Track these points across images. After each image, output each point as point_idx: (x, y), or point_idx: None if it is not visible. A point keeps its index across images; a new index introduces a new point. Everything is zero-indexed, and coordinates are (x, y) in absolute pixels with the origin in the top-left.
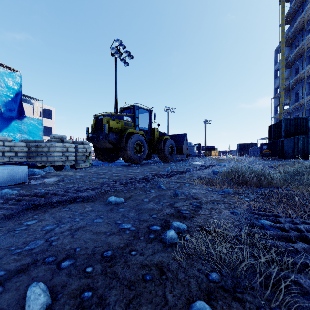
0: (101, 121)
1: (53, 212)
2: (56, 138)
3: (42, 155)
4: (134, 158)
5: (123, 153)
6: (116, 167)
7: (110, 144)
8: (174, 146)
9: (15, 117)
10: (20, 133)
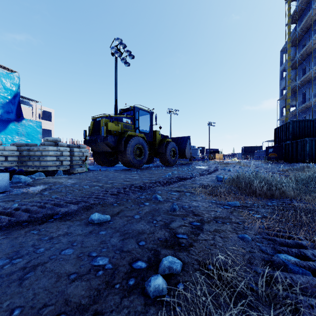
0: (99, 124)
1: (15, 237)
2: (49, 142)
3: (34, 160)
4: (134, 162)
5: (122, 157)
6: (114, 172)
7: (109, 148)
8: (177, 149)
9: (13, 120)
10: (18, 136)
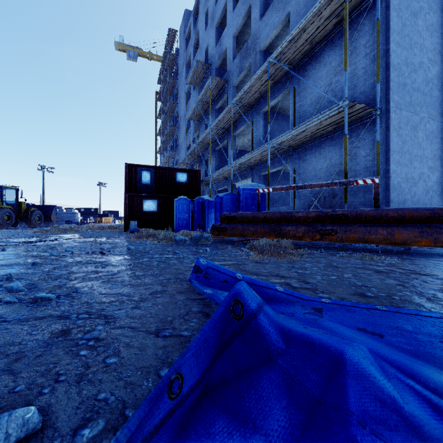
0: None
1: None
2: None
3: None
4: (3, 225)
5: None
6: None
7: None
8: (42, 215)
9: None
10: None
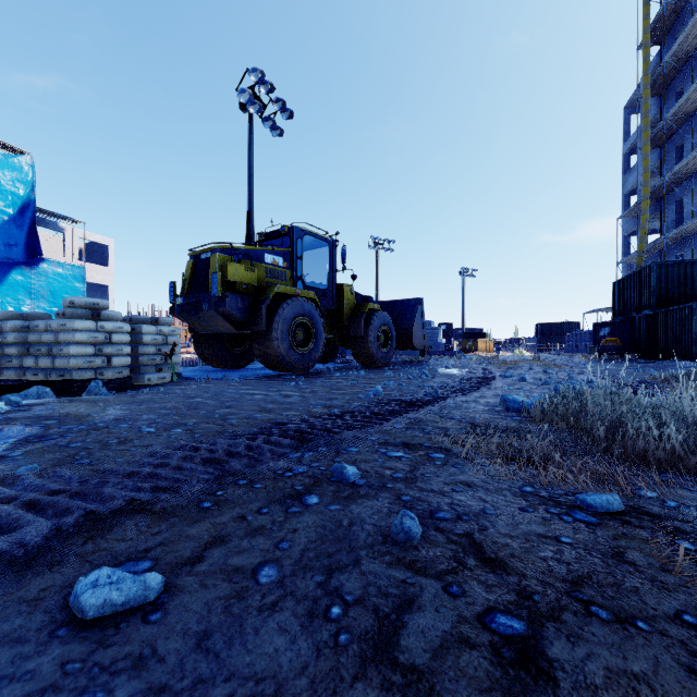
0: (206, 266)
1: None
2: (78, 308)
3: (40, 353)
4: (290, 360)
5: (263, 346)
6: (240, 383)
7: (229, 324)
8: (392, 328)
9: (20, 262)
10: (30, 298)
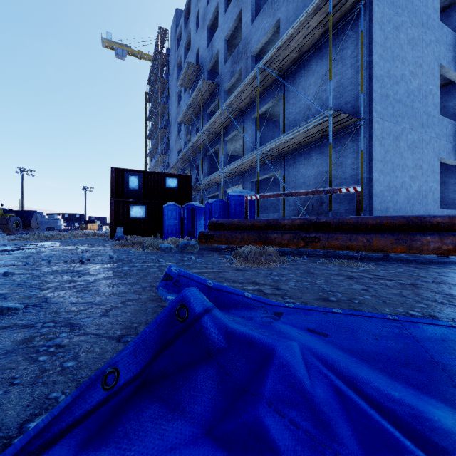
0: None
1: None
2: None
3: None
4: None
5: None
6: None
7: None
8: (20, 221)
9: None
10: None
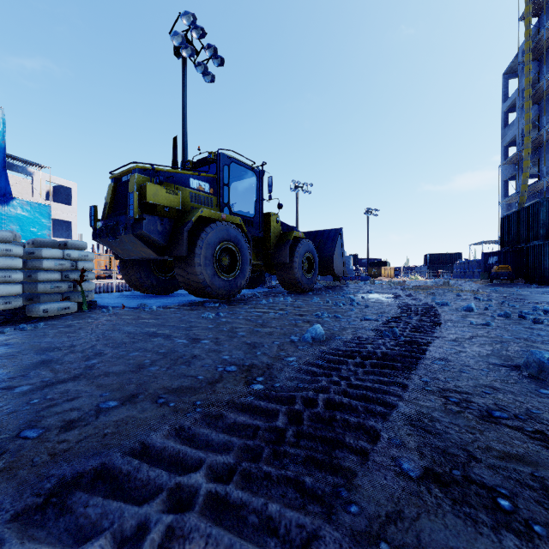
0: (126, 188)
1: None
2: None
3: None
4: (214, 286)
5: (185, 272)
6: (152, 315)
7: (149, 249)
8: (315, 255)
9: None
10: None
